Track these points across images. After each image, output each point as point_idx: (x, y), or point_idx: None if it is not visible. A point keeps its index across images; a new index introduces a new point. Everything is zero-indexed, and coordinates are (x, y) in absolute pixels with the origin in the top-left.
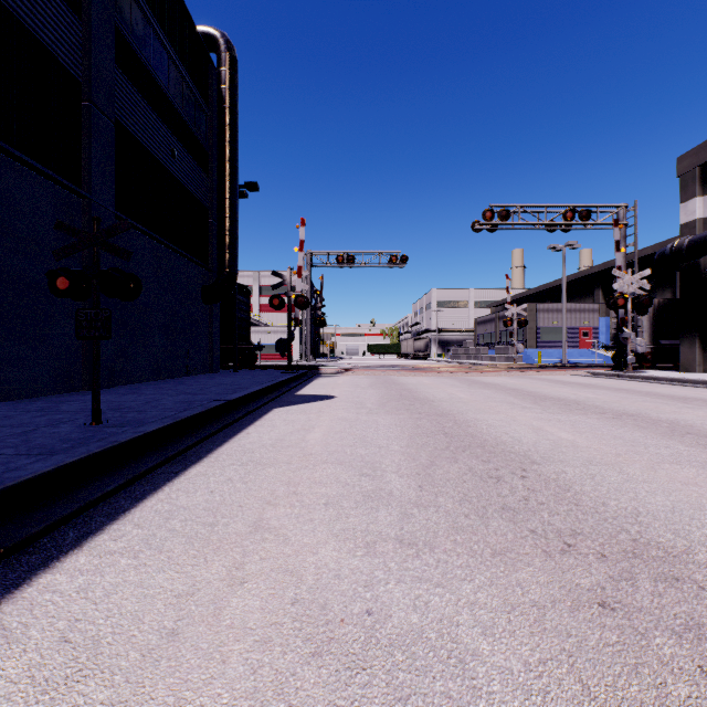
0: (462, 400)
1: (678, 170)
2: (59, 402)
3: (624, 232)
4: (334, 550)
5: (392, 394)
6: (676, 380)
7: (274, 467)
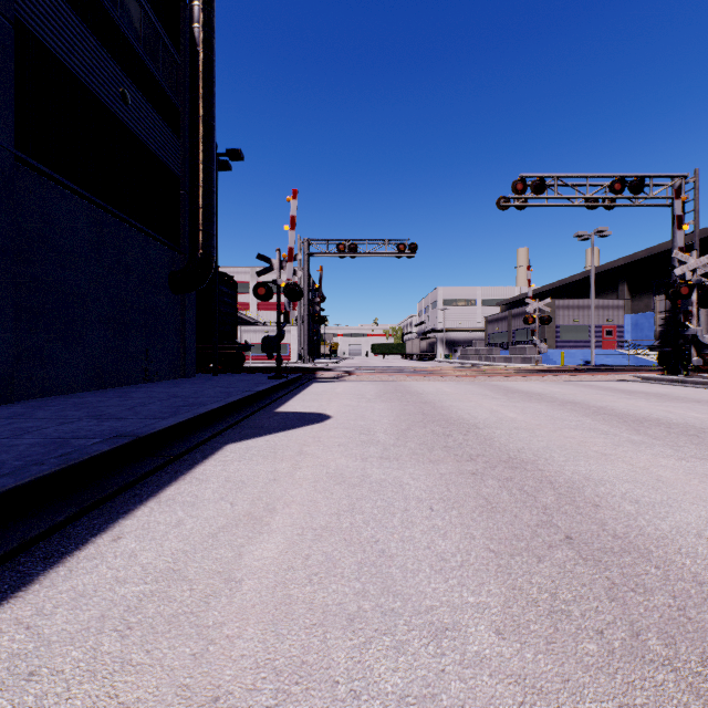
0: (519, 424)
1: None
2: None
3: (682, 208)
4: None
5: (411, 412)
6: None
7: None
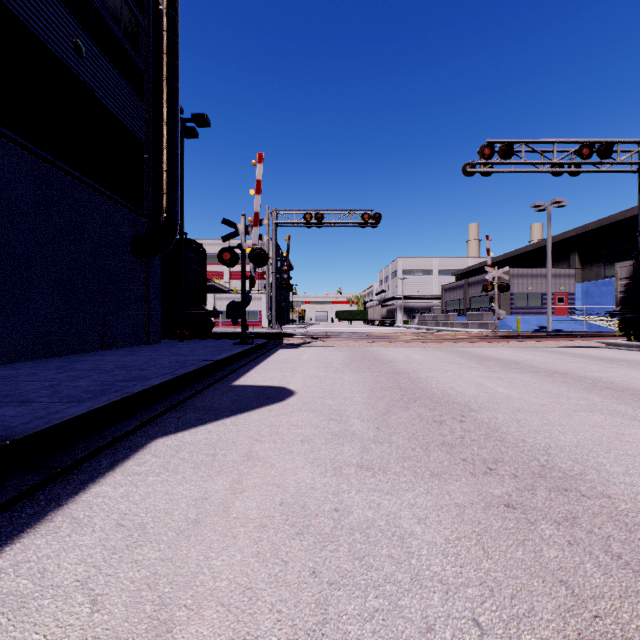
0: (519, 404)
1: None
2: None
3: None
4: None
5: (386, 386)
6: None
7: None
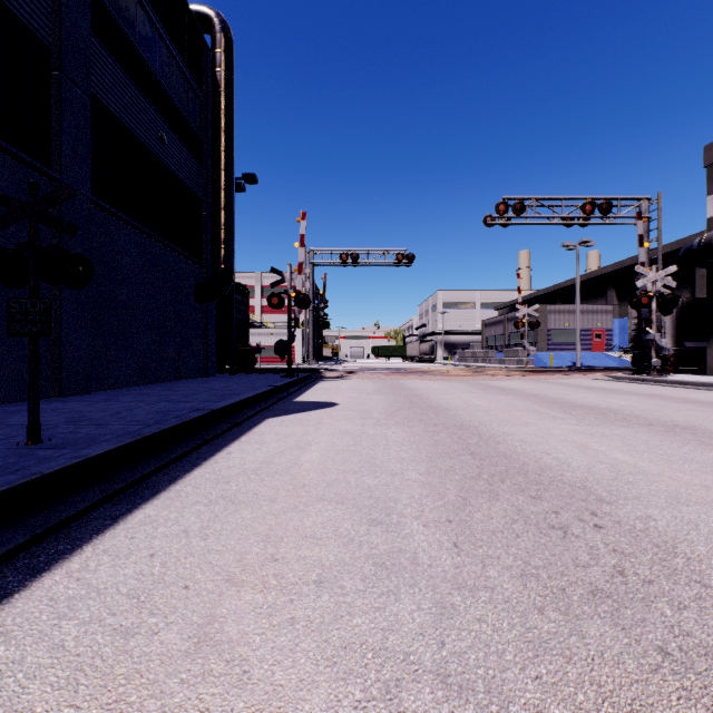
0: (480, 408)
1: (706, 160)
2: (13, 412)
3: (647, 226)
4: (325, 708)
5: (401, 401)
6: (709, 385)
7: (251, 508)
